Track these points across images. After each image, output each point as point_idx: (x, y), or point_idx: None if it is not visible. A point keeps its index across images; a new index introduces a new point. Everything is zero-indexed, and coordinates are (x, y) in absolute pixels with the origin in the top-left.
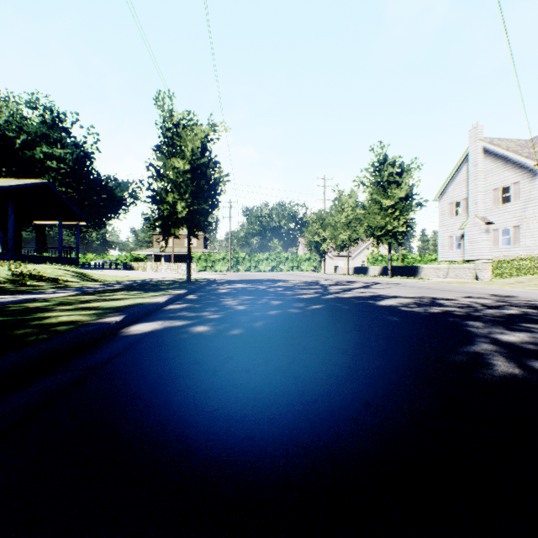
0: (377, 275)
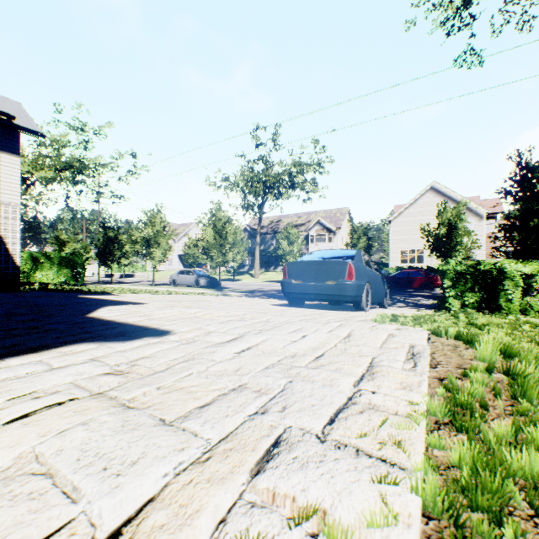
0: (119, 277)
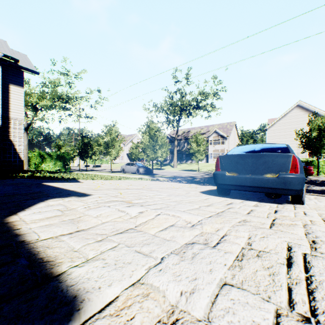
0: (92, 167)
